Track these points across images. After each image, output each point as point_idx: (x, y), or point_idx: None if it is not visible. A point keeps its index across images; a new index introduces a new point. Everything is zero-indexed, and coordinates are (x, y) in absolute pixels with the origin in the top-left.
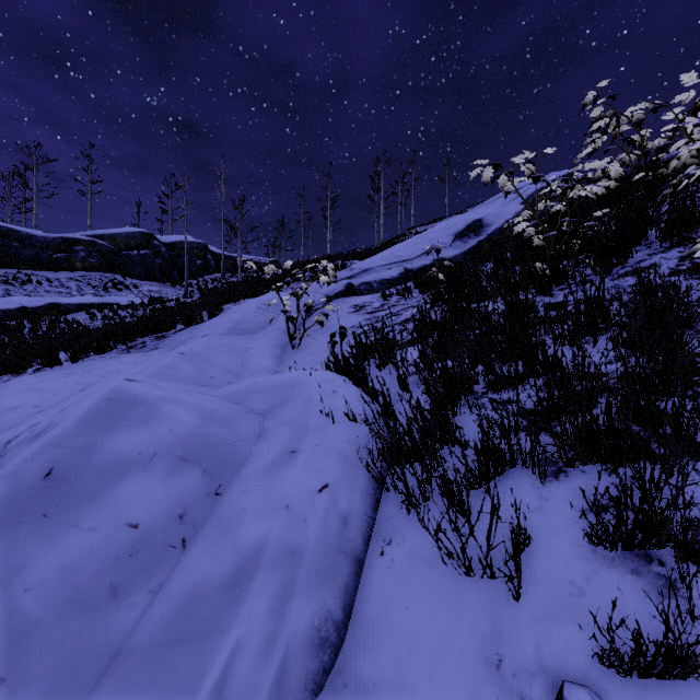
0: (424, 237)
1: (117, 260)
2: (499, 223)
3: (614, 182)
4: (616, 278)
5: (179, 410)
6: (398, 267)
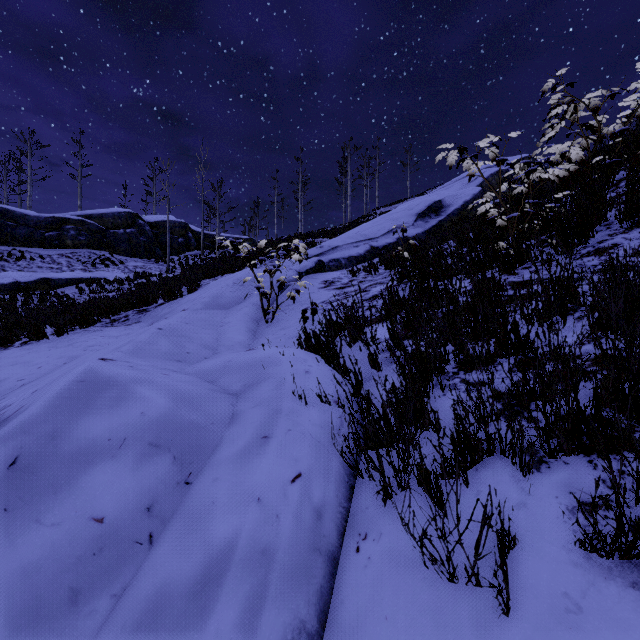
0: (389, 217)
1: (105, 238)
2: (457, 204)
3: (572, 165)
4: (578, 258)
5: (151, 392)
6: (365, 245)
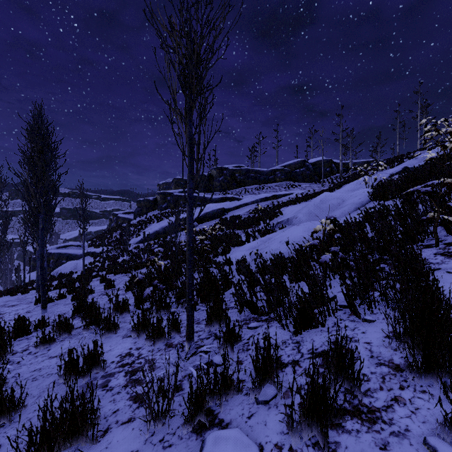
0: None
1: (291, 175)
2: None
3: None
4: None
5: (336, 194)
6: None
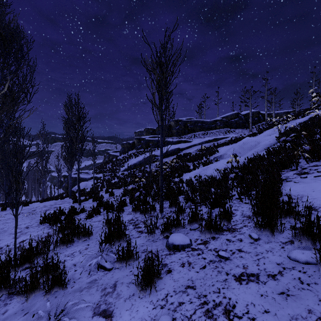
0: None
1: (228, 124)
2: None
3: None
4: None
5: (254, 138)
6: None
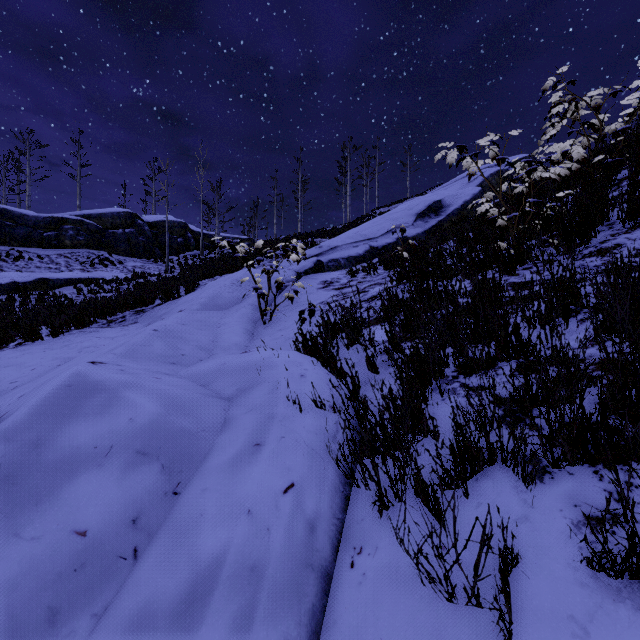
0: (388, 217)
1: (104, 238)
2: (457, 204)
3: (573, 164)
4: (580, 258)
5: (141, 397)
6: (364, 245)
